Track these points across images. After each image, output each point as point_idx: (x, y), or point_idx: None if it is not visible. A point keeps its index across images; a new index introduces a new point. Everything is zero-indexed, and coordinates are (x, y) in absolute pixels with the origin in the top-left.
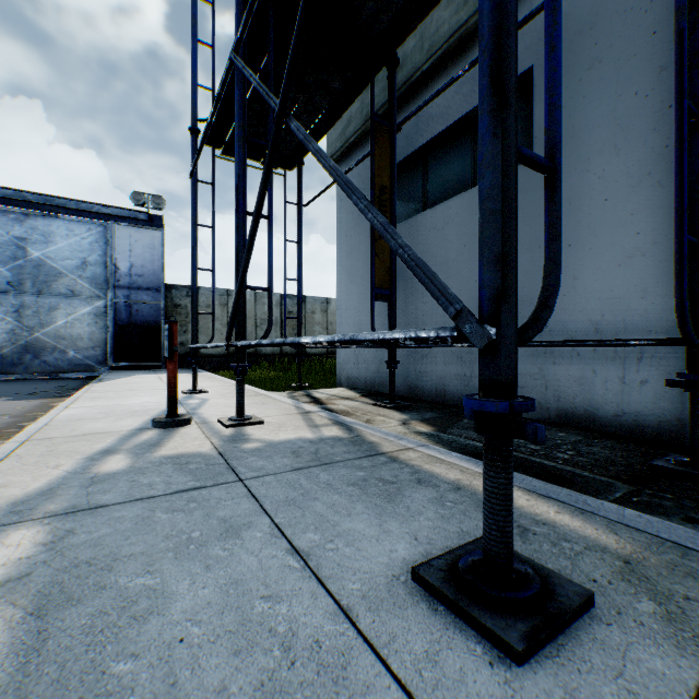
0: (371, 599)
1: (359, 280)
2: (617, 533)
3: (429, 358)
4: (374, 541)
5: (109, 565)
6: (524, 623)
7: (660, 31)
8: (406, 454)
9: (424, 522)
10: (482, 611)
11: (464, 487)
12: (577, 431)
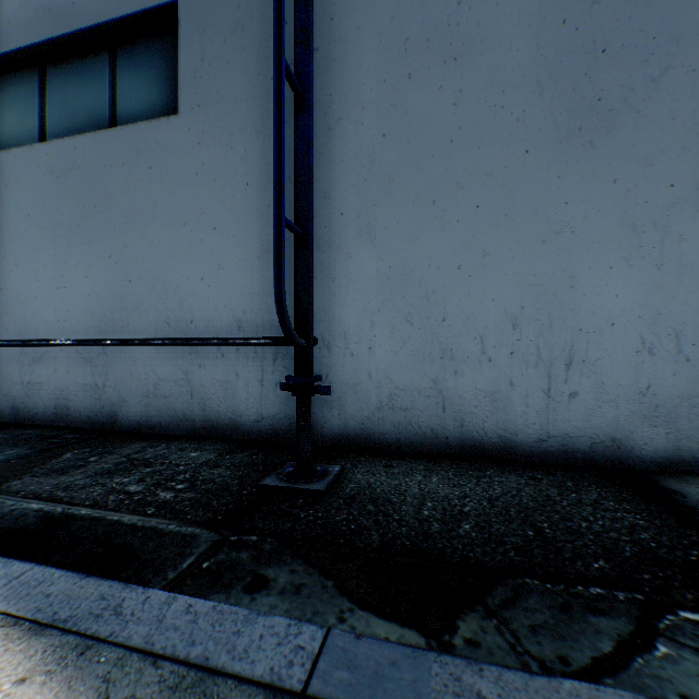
0: None
1: None
2: (112, 694)
3: (46, 362)
4: None
5: None
6: None
7: (291, 23)
8: None
9: None
10: None
11: None
12: (217, 446)
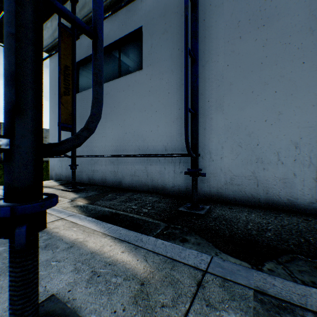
0: None
1: None
2: (147, 260)
3: (98, 163)
4: None
5: None
6: None
7: None
8: (55, 224)
9: None
10: None
11: (76, 244)
12: (158, 195)
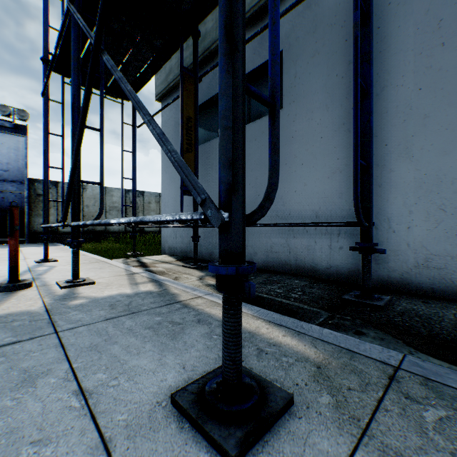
0: (132, 427)
1: (177, 181)
2: (317, 347)
3: None
4: (150, 373)
5: None
6: (242, 429)
7: (349, 39)
8: (195, 301)
9: (193, 353)
10: (213, 424)
11: None
12: (306, 279)
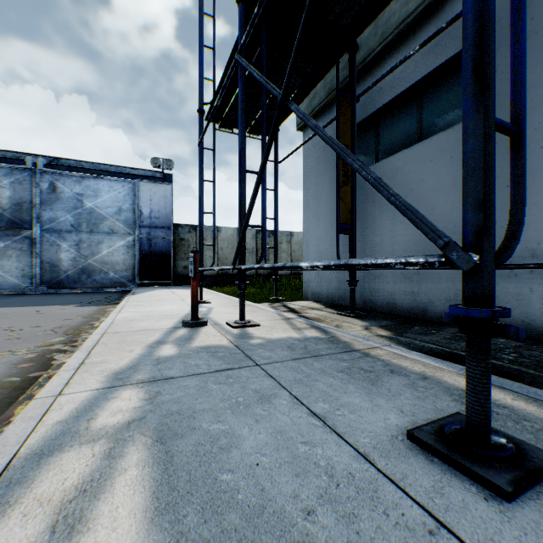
0: (381, 449)
1: (322, 217)
2: None
3: (381, 278)
4: (370, 411)
5: (192, 415)
6: (507, 473)
7: None
8: (375, 351)
9: (404, 400)
10: (471, 463)
11: (429, 377)
12: None
